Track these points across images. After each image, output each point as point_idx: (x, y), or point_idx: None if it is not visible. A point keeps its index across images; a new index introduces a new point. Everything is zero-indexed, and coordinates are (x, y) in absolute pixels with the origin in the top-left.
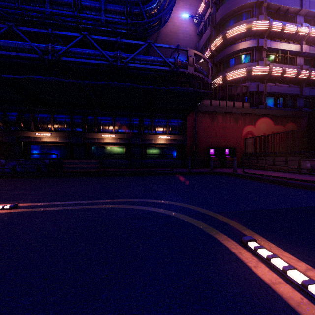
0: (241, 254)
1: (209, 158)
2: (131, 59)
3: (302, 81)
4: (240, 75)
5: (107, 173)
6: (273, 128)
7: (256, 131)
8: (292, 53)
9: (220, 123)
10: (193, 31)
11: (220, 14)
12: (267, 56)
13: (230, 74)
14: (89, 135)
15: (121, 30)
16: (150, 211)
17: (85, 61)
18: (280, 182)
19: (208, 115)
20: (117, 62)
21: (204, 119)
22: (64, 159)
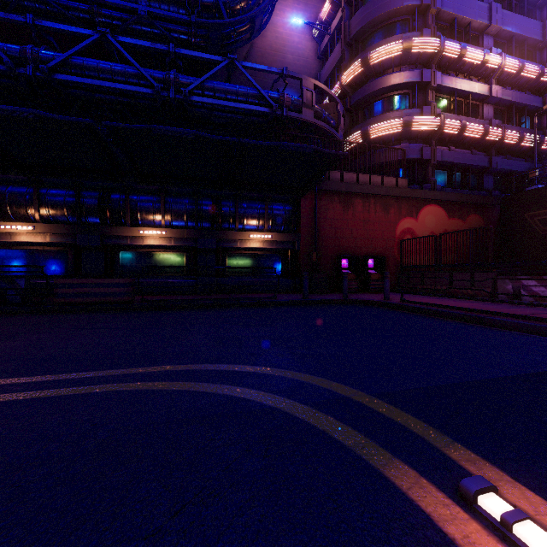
0: (472, 543)
1: (340, 274)
2: (196, 87)
3: (491, 146)
4: (392, 129)
5: (147, 303)
6: (446, 224)
7: (419, 228)
8: (475, 98)
9: (358, 212)
10: (311, 51)
11: (358, 21)
12: (437, 101)
13: (374, 128)
14: (115, 231)
15: (179, 35)
16: (226, 397)
17: (104, 85)
18: (472, 319)
19: (339, 198)
20: (170, 91)
21: (330, 206)
22: (62, 276)
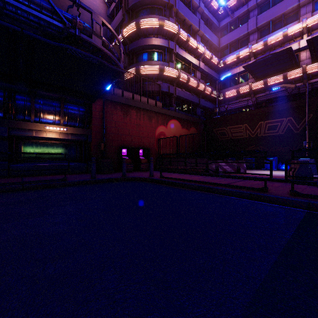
0: None
1: (121, 159)
2: None
3: (200, 93)
4: (153, 71)
5: None
6: (181, 131)
7: (168, 132)
8: (193, 66)
9: (133, 119)
10: (103, 10)
11: None
12: (176, 62)
13: (143, 68)
14: None
15: None
16: None
17: None
18: (205, 189)
19: (120, 107)
20: None
21: (114, 112)
22: None
